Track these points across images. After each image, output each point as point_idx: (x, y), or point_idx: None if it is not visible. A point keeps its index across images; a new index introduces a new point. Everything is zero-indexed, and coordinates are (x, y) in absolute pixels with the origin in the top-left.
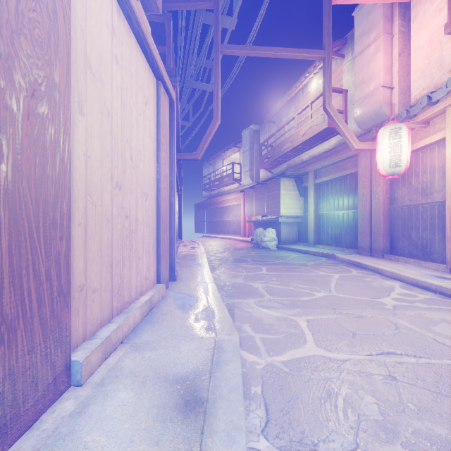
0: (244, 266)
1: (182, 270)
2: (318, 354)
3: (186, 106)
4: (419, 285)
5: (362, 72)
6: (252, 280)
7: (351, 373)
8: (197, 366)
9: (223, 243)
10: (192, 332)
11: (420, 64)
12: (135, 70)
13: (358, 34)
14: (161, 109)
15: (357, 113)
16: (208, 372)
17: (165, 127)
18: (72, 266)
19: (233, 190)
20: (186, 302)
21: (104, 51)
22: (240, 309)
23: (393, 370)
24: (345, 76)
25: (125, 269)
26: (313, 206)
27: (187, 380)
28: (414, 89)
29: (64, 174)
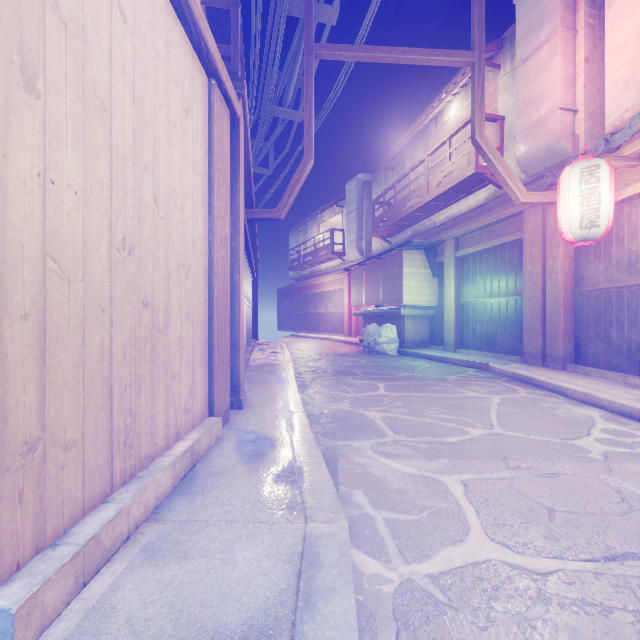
0: (350, 382)
1: (254, 389)
2: (494, 557)
3: (264, 145)
4: (634, 416)
5: (528, 89)
6: (364, 406)
7: (568, 607)
8: (266, 605)
9: (319, 346)
10: (261, 515)
11: (620, 72)
12: (164, 47)
13: (522, 31)
14: (215, 126)
15: (521, 151)
16: (287, 622)
17: (223, 157)
18: (3, 404)
19: (333, 269)
20: (256, 450)
21: None
22: (347, 460)
23: None
24: (501, 96)
25: (143, 398)
26: (452, 290)
27: None
28: (610, 112)
29: None
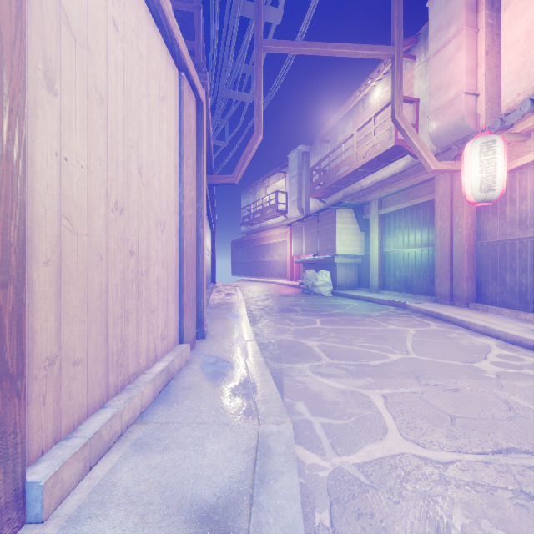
0: (292, 318)
1: (214, 323)
2: (407, 451)
3: (221, 122)
4: (523, 344)
5: (439, 76)
6: (304, 337)
7: (462, 487)
8: (231, 483)
9: (266, 288)
10: (224, 418)
11: (514, 63)
12: (146, 49)
13: (433, 29)
14: (184, 110)
15: (432, 127)
16: (247, 494)
17: (190, 135)
18: (32, 328)
19: (278, 224)
20: (217, 370)
21: (94, 6)
22: (291, 378)
23: (524, 481)
24: (417, 82)
25: (130, 327)
26: (376, 242)
27: (213, 510)
28: (505, 96)
29: (11, 179)
